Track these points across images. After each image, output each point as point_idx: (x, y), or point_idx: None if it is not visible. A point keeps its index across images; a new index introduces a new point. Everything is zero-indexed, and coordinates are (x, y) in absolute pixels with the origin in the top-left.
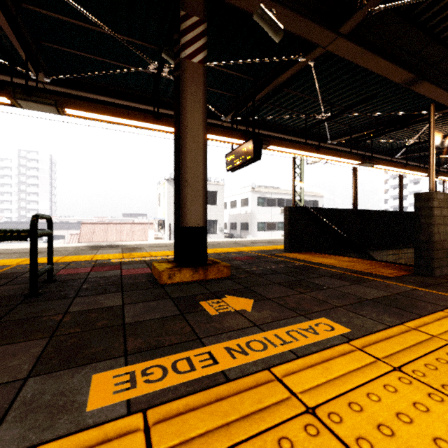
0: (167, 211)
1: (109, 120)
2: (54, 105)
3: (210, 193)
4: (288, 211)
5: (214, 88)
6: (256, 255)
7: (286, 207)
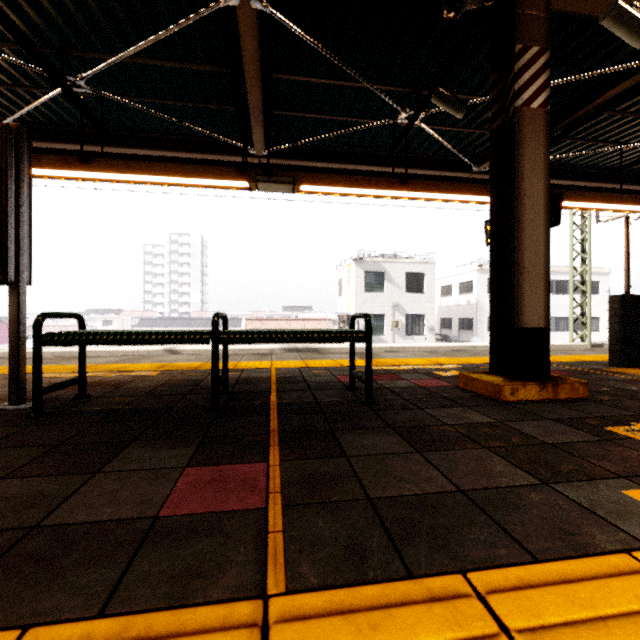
0: (354, 302)
1: (344, 192)
2: (292, 183)
3: (414, 276)
4: (620, 303)
5: (473, 128)
6: (567, 368)
7: (615, 296)
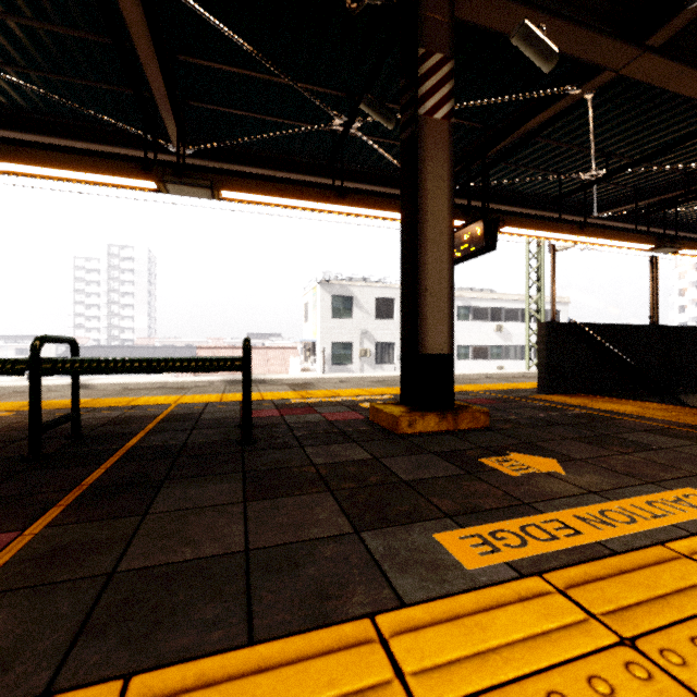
0: (320, 329)
1: (275, 202)
2: (209, 187)
3: (383, 301)
4: (546, 330)
5: None
6: (496, 397)
7: (542, 323)
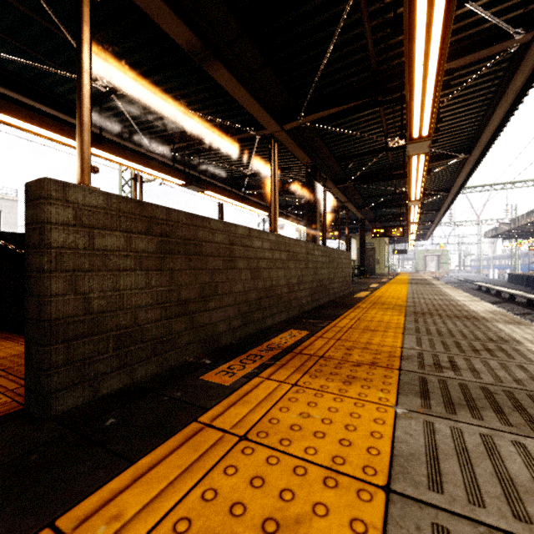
0: None
1: None
2: None
3: None
4: None
5: None
6: None
7: None
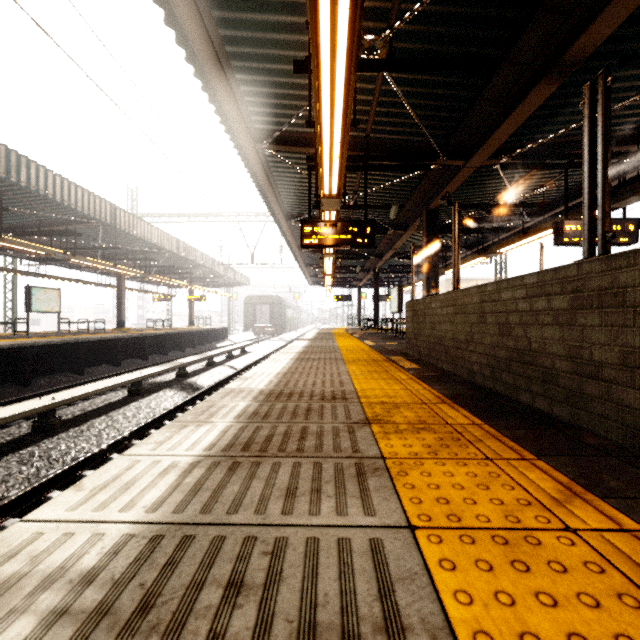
0: None
1: (514, 246)
2: (490, 253)
3: None
4: None
5: None
6: None
7: None
